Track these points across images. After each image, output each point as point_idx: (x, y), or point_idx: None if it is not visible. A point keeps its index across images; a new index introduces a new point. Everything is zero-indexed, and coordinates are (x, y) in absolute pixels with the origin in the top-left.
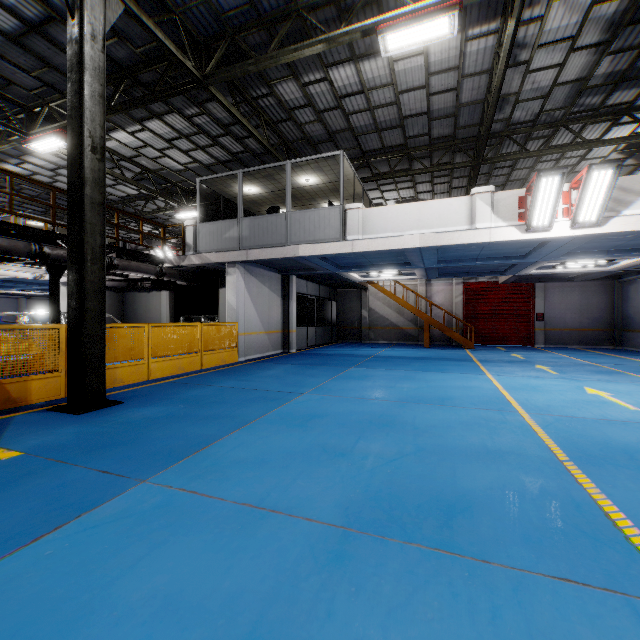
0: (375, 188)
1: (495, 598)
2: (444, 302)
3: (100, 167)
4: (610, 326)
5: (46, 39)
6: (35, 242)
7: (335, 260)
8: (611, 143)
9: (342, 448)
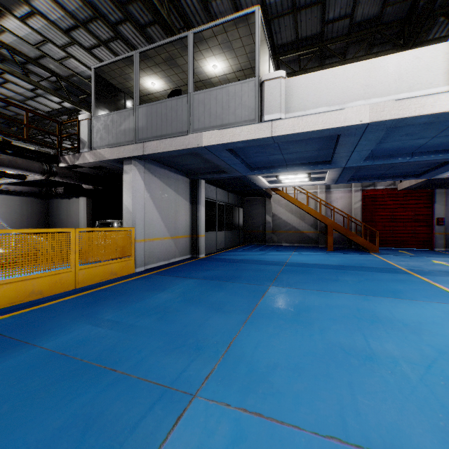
0: None
1: None
2: (343, 208)
3: None
4: None
5: None
6: None
7: (246, 157)
8: None
9: None
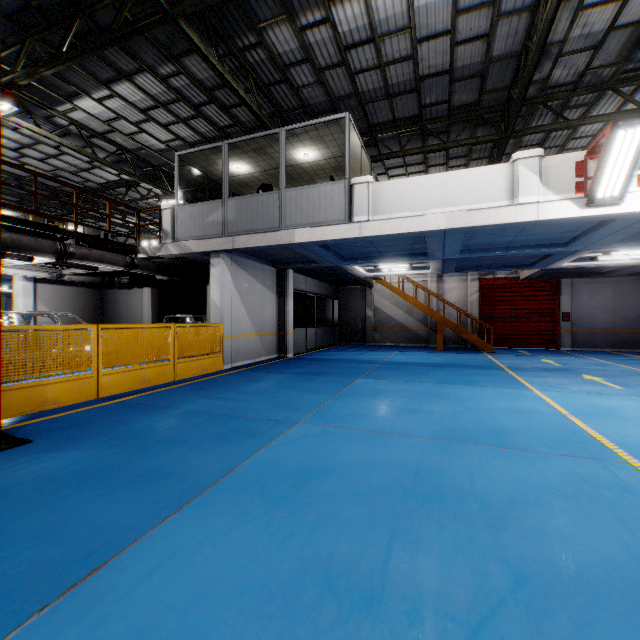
0: (382, 172)
1: None
2: (458, 300)
3: None
4: None
5: None
6: None
7: (338, 249)
8: None
9: (363, 574)
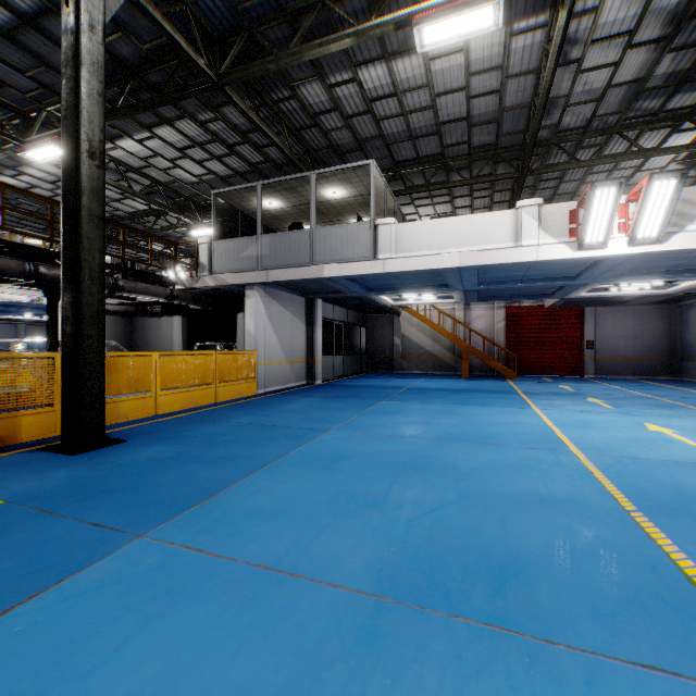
0: (409, 203)
1: (565, 692)
2: (484, 328)
3: (99, 175)
4: (667, 355)
5: (42, 34)
6: (30, 261)
7: (365, 282)
8: (671, 152)
9: (373, 495)
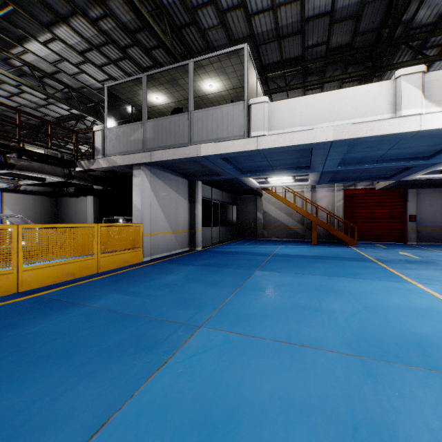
0: None
1: None
2: (327, 206)
3: None
4: None
5: None
6: None
7: (237, 163)
8: None
9: None
